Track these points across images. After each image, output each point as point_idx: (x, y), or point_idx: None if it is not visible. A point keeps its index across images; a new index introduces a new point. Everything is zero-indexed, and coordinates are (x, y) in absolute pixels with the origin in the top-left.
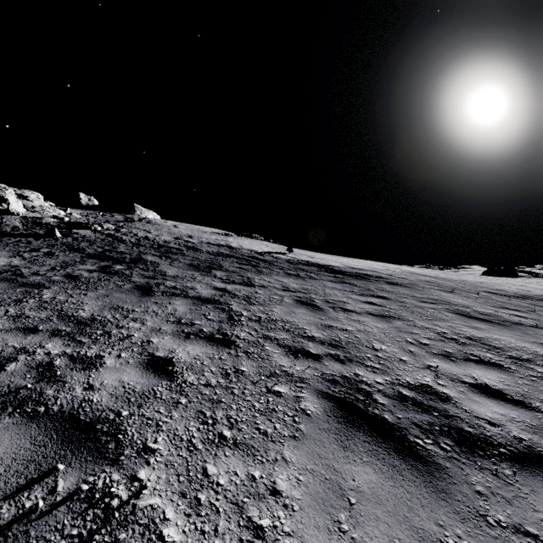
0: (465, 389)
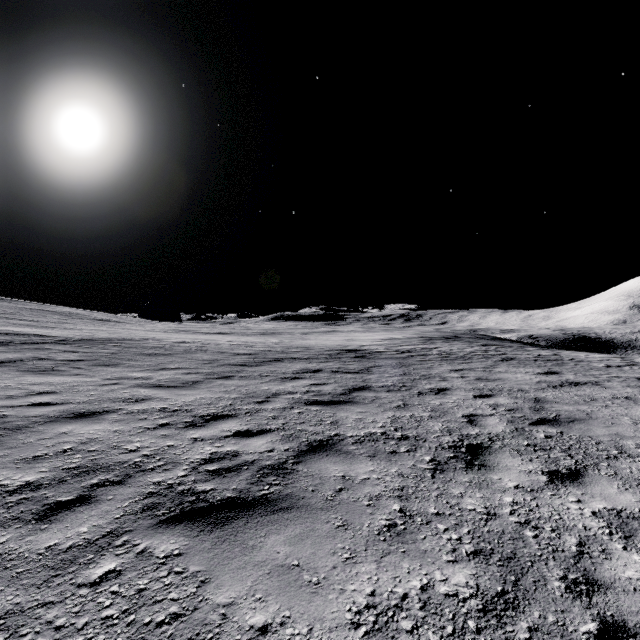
0: (75, 311)
